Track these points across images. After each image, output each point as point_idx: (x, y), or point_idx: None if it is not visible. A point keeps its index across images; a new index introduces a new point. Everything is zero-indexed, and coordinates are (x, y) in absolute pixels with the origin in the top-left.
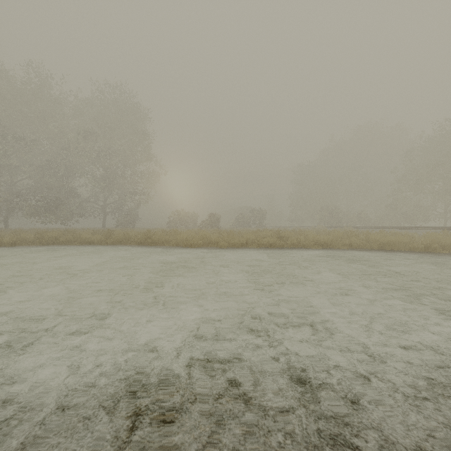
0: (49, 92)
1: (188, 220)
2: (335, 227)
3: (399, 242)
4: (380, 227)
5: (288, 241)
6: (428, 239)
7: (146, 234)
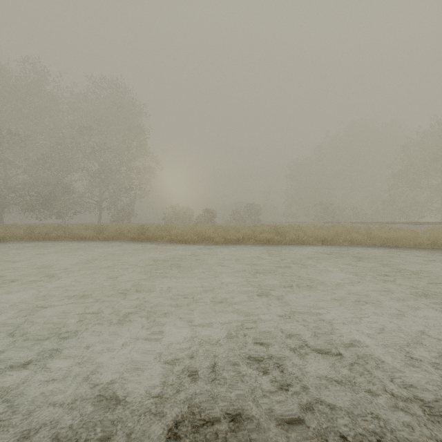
0: (44, 87)
1: (184, 215)
2: (332, 222)
3: (404, 237)
4: (377, 223)
5: (286, 237)
6: (434, 235)
7: (140, 229)
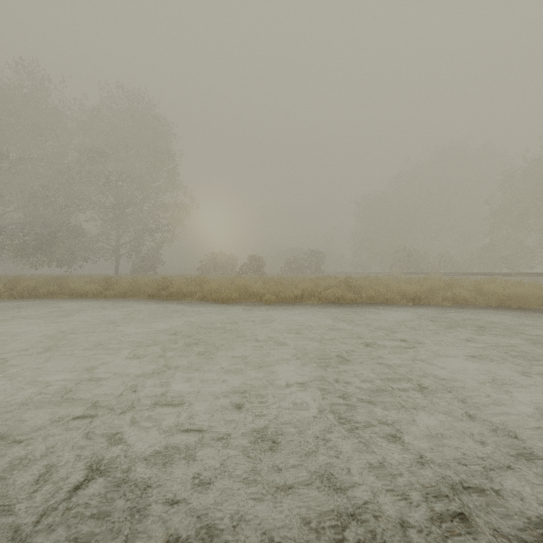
0: (43, 98)
1: (224, 264)
2: (415, 273)
3: (532, 295)
4: (477, 274)
5: (362, 293)
6: None
7: (161, 283)
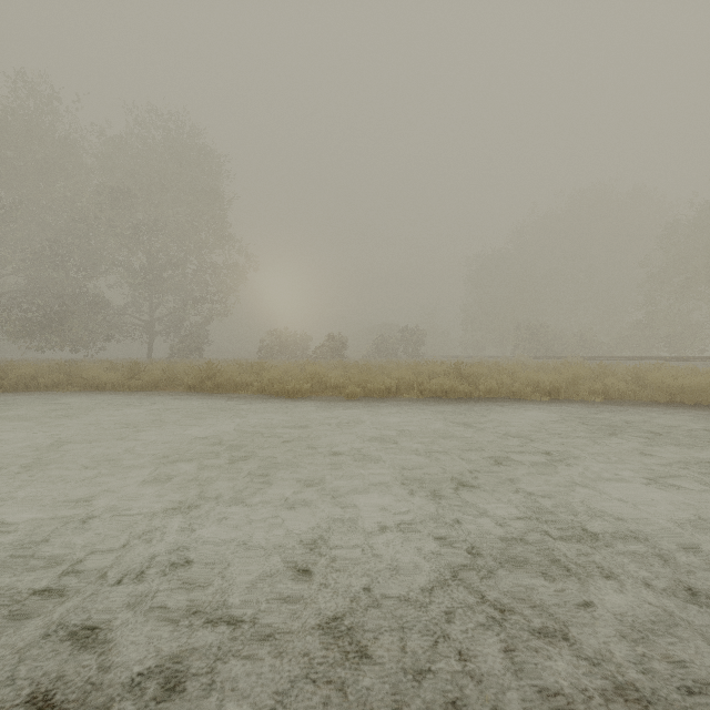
0: (52, 124)
1: (293, 345)
2: (546, 357)
3: None
4: (630, 358)
5: (478, 384)
6: None
7: (205, 370)
